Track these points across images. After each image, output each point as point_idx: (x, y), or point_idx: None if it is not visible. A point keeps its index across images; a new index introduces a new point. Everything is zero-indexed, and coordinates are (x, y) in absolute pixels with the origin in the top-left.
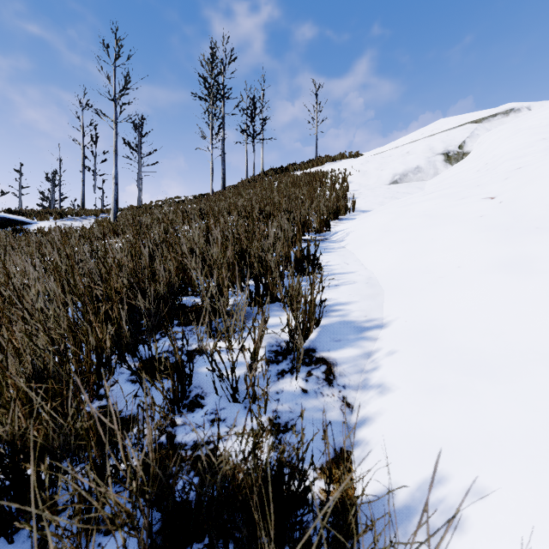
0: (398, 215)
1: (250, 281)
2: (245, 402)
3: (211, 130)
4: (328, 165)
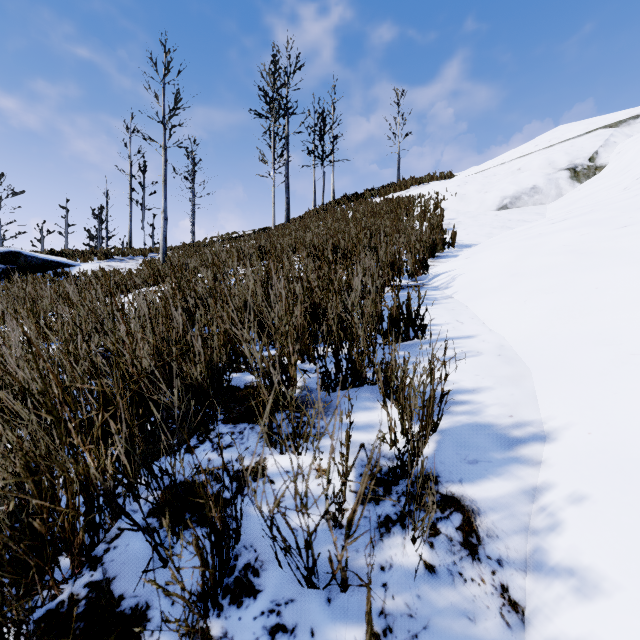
0: (525, 252)
1: (325, 349)
2: (328, 588)
3: (273, 153)
4: (415, 190)
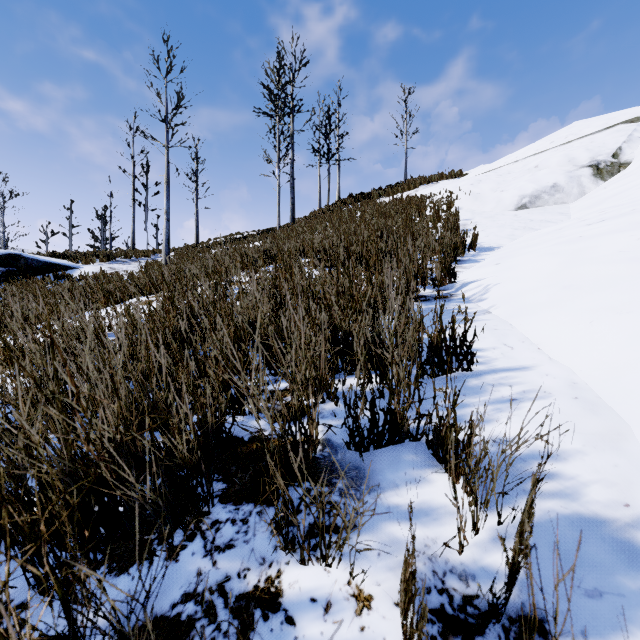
0: (571, 258)
1: (347, 381)
2: None
3: (277, 152)
4: (424, 189)
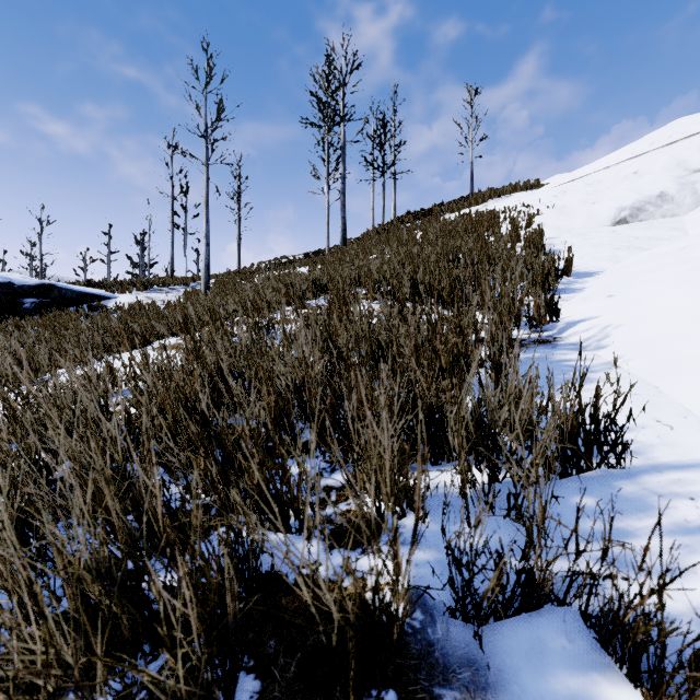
0: None
1: (432, 476)
2: None
3: (327, 166)
4: (494, 203)
